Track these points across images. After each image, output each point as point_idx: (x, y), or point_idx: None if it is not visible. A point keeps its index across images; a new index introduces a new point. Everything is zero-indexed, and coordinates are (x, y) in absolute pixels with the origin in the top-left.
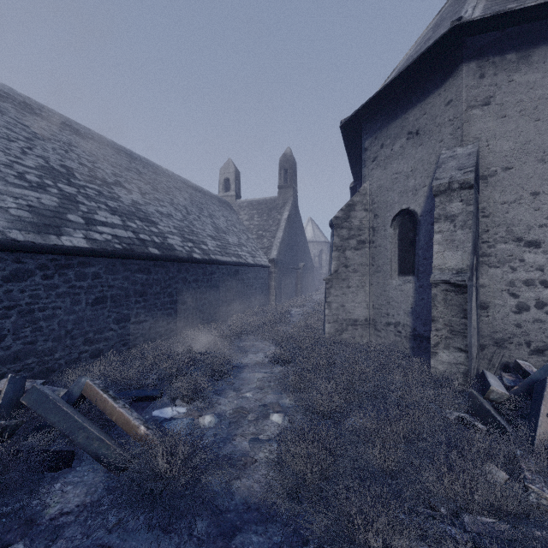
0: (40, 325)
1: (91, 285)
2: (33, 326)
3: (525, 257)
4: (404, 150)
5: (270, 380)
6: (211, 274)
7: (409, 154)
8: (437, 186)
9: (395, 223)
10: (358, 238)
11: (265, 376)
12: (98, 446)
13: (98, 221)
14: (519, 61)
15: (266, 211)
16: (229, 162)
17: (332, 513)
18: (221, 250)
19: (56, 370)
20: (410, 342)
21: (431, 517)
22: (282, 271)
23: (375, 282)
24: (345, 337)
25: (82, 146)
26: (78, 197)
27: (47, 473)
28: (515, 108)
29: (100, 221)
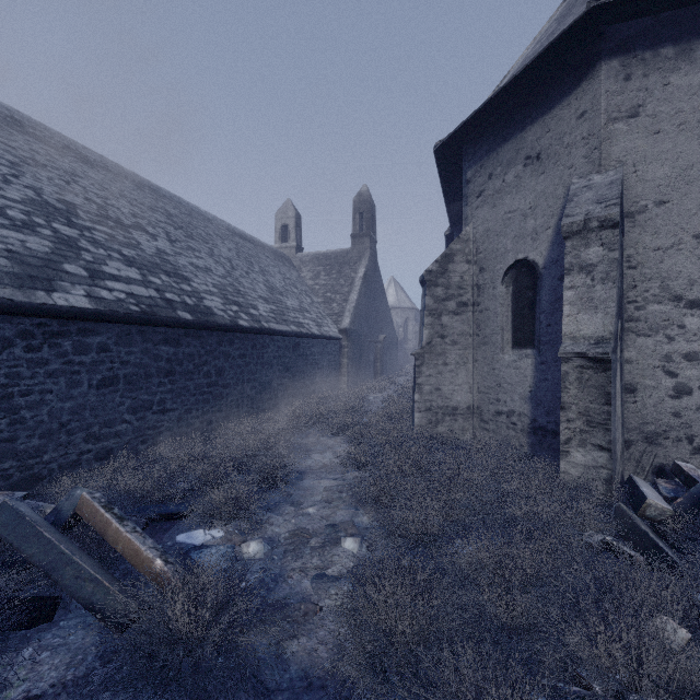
0: (22, 416)
1: (96, 361)
2: (12, 417)
3: (686, 322)
4: (520, 180)
5: (341, 490)
6: (263, 347)
7: (527, 186)
8: (568, 225)
9: (507, 279)
10: (458, 299)
11: (335, 484)
12: (92, 590)
13: (107, 274)
14: (678, 57)
15: (336, 268)
16: (288, 203)
17: (434, 694)
18: (276, 316)
19: (46, 477)
20: (528, 437)
21: (583, 699)
22: (357, 344)
23: (481, 358)
24: (441, 431)
25: (91, 177)
26: (80, 242)
27: (16, 630)
28: (672, 121)
29: (110, 274)
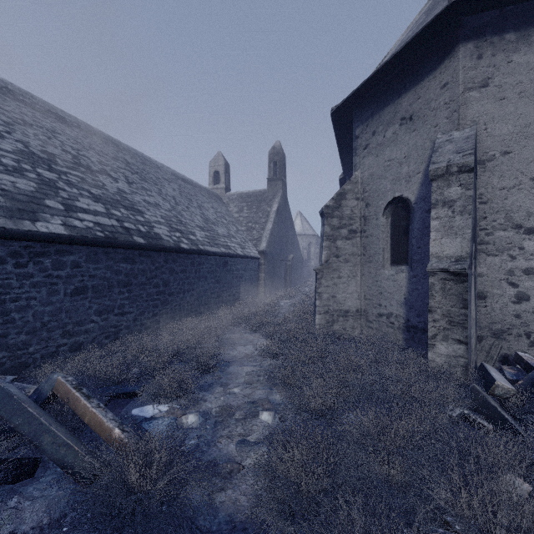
0: (12, 317)
1: (70, 274)
2: (4, 318)
3: (524, 245)
4: (397, 136)
5: (259, 374)
6: (200, 265)
7: (402, 140)
8: (434, 170)
9: (387, 212)
10: (349, 227)
11: (254, 369)
12: (64, 453)
13: (79, 208)
14: (518, 41)
15: (256, 204)
16: (219, 155)
17: None
18: (210, 241)
19: (31, 365)
20: (403, 333)
21: None
22: (272, 262)
23: (366, 273)
24: (336, 329)
25: (67, 134)
26: (58, 183)
27: (5, 484)
28: (514, 90)
29: (82, 208)
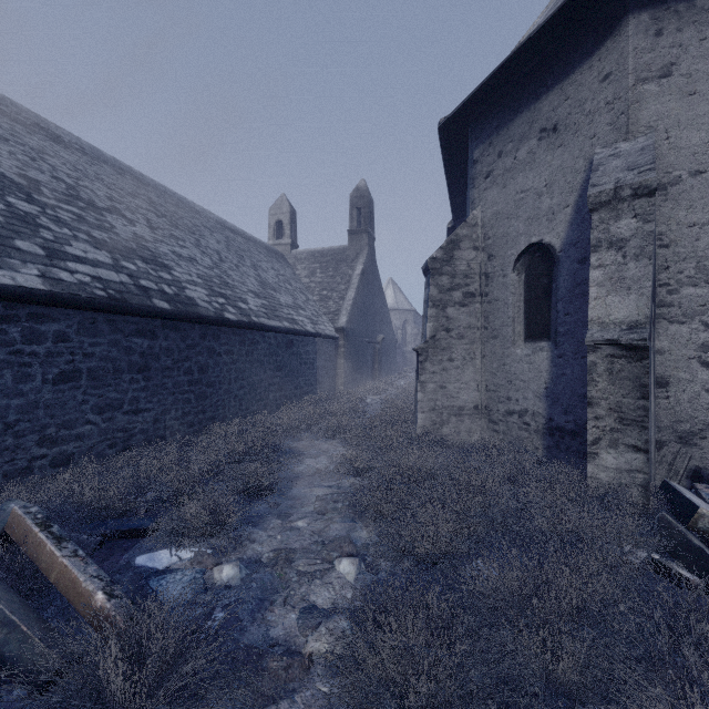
0: None
1: (51, 351)
2: None
3: None
4: (534, 156)
5: (336, 499)
6: (253, 344)
7: (542, 161)
8: (595, 195)
9: (519, 266)
10: (464, 289)
11: (329, 492)
12: (4, 638)
13: (69, 255)
14: None
15: (333, 265)
16: (283, 198)
17: None
18: (268, 311)
19: None
20: (544, 438)
21: None
22: (355, 344)
23: (489, 353)
24: (446, 433)
25: (62, 157)
26: (40, 219)
27: None
28: (708, 80)
29: (74, 255)
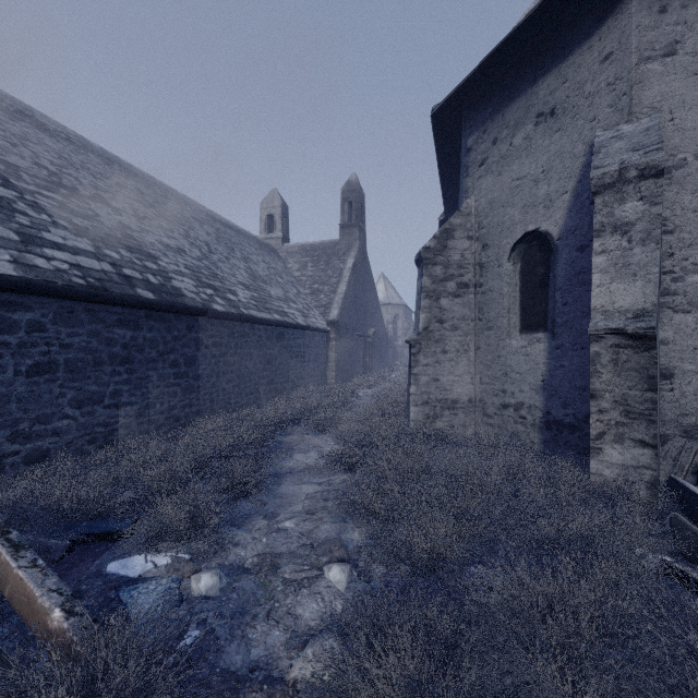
0: None
1: (25, 342)
2: None
3: None
4: (531, 142)
5: (326, 497)
6: (242, 336)
7: (539, 147)
8: (598, 177)
9: (515, 255)
10: (458, 279)
11: (319, 490)
12: None
13: (47, 241)
14: None
15: (324, 259)
16: (274, 192)
17: None
18: (258, 303)
19: None
20: (541, 432)
21: None
22: (346, 338)
23: (484, 345)
24: (439, 427)
25: (46, 145)
26: (17, 204)
27: None
28: None
29: (52, 241)
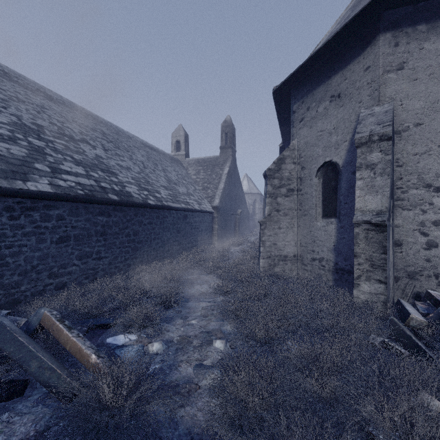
0: (7, 261)
1: (55, 226)
2: (0, 262)
3: (434, 201)
4: (327, 111)
5: (213, 309)
6: (164, 218)
7: (332, 114)
8: (358, 138)
9: (319, 174)
10: (288, 187)
11: (209, 305)
12: (49, 375)
13: (63, 170)
14: (428, 31)
15: (210, 168)
16: (180, 127)
17: None
18: (172, 198)
19: (22, 301)
20: (333, 274)
21: None
22: (224, 216)
23: (302, 224)
24: (277, 271)
25: (54, 109)
26: (46, 149)
27: None
28: (425, 72)
29: (65, 170)
